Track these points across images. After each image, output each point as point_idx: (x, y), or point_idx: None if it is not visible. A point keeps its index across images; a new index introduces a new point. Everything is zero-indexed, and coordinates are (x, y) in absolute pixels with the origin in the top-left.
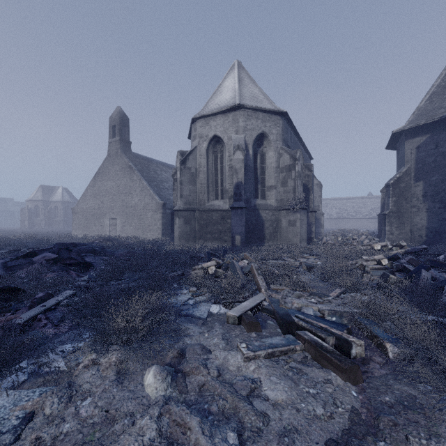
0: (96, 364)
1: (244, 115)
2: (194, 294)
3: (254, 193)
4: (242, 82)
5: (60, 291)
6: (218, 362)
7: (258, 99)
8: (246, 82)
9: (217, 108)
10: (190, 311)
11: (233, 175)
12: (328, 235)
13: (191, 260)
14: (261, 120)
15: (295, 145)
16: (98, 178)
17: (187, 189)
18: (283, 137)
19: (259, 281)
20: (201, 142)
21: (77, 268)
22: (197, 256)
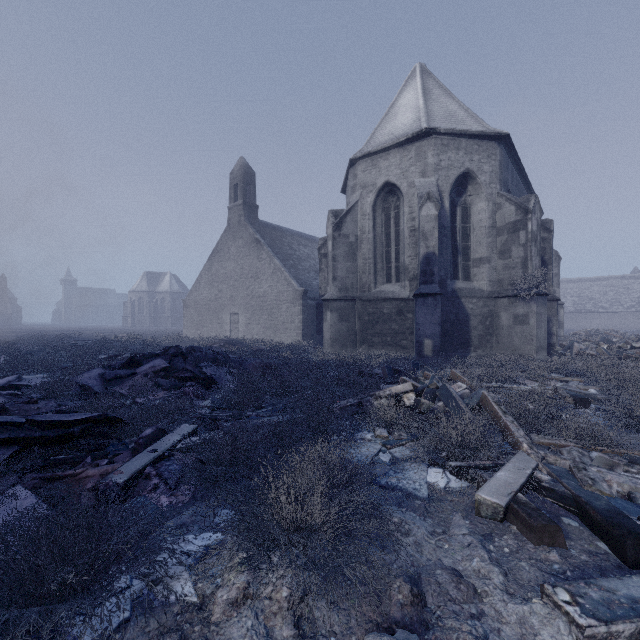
0: (251, 600)
1: (436, 145)
2: (387, 443)
3: (452, 271)
4: (429, 95)
5: (174, 424)
6: (509, 630)
7: (457, 118)
8: (435, 94)
9: (389, 139)
10: (393, 480)
11: (416, 243)
12: (567, 339)
13: (361, 379)
14: (464, 151)
15: (517, 191)
16: (215, 259)
17: (342, 267)
18: (501, 177)
19: (511, 426)
20: (365, 195)
21: (194, 385)
22: (368, 371)
